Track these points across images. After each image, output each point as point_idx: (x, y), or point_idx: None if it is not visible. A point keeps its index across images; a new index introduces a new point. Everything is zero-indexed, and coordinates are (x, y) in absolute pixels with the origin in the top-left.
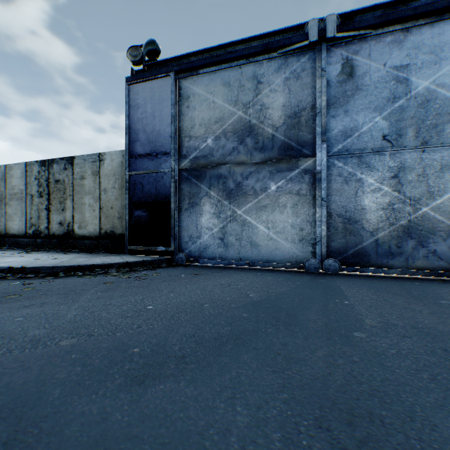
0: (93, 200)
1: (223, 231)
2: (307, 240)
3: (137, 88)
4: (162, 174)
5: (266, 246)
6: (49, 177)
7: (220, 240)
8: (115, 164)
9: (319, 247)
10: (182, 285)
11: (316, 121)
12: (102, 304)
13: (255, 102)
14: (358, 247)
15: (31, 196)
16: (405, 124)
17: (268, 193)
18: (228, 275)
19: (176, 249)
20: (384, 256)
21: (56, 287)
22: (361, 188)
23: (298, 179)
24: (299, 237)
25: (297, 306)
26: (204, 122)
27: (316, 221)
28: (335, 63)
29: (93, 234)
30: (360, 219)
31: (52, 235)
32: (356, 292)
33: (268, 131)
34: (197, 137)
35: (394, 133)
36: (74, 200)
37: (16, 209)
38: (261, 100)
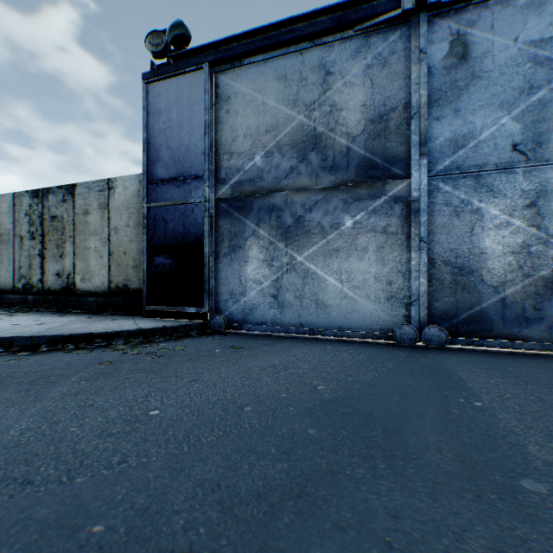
0: (101, 243)
1: (276, 285)
2: (398, 299)
3: (158, 88)
4: (192, 206)
5: (339, 307)
6: (43, 212)
7: (272, 298)
8: (129, 194)
9: (416, 309)
10: (214, 367)
11: (412, 127)
12: (79, 404)
13: (322, 101)
14: (475, 309)
15: (21, 238)
16: (547, 126)
17: (342, 230)
18: (284, 351)
19: (212, 310)
20: (515, 323)
21: (24, 371)
22: (480, 222)
23: (385, 211)
24: (387, 294)
25: (399, 413)
26: (251, 132)
27: (411, 271)
28: (439, 41)
29: (101, 289)
30: (477, 267)
31: (47, 290)
32: (486, 382)
33: (341, 143)
34: (240, 153)
35: (529, 140)
36: (75, 242)
37: (1, 256)
38: (331, 98)
